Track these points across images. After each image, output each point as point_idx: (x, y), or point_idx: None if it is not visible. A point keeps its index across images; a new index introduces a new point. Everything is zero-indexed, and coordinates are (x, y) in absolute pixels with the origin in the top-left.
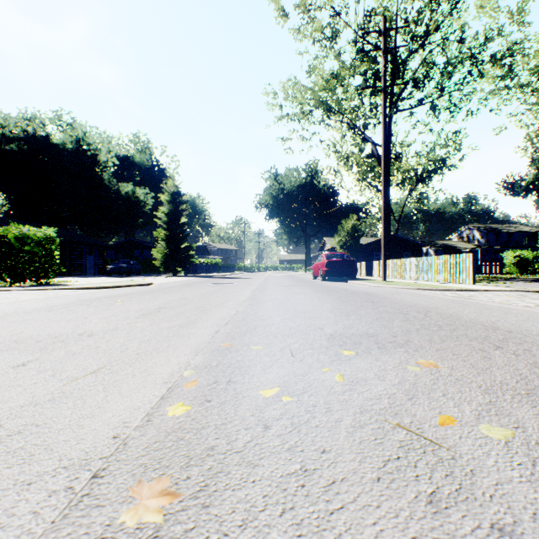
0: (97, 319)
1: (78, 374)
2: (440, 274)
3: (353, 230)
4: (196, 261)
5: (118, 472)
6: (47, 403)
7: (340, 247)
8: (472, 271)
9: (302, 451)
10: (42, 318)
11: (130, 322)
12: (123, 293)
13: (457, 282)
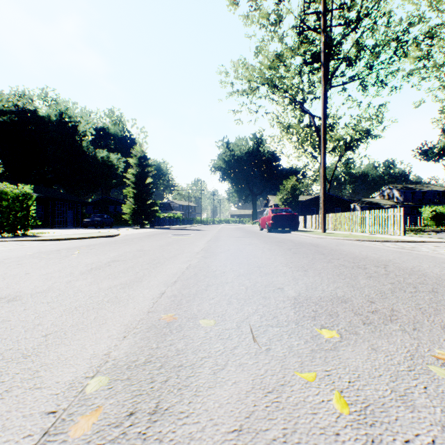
0: (37, 276)
1: None
2: (373, 227)
3: (293, 189)
4: (161, 215)
5: None
6: None
7: (282, 203)
8: (403, 224)
9: None
10: None
11: (71, 279)
12: (86, 244)
13: (389, 233)
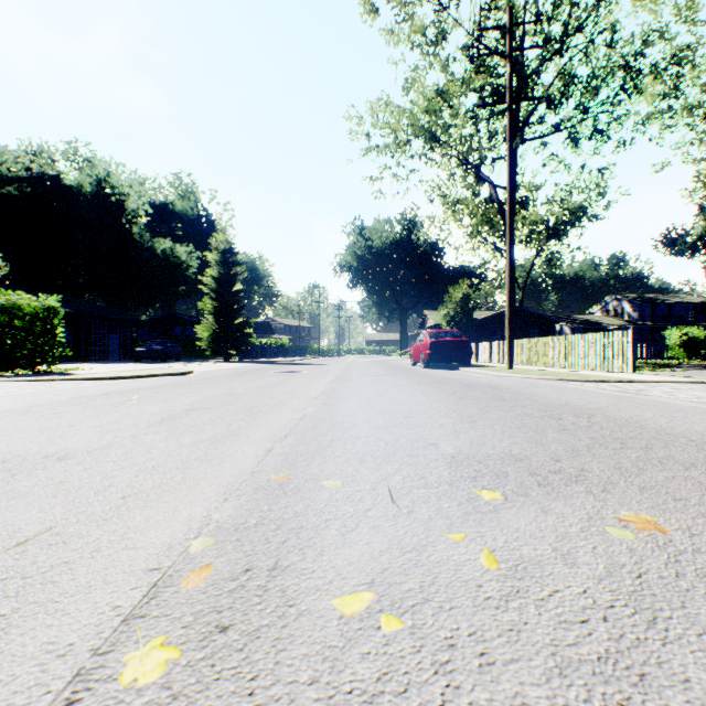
0: (87, 428)
1: None
2: (586, 360)
3: (464, 300)
4: (256, 342)
5: None
6: None
7: (447, 323)
8: (632, 355)
9: None
10: (4, 427)
11: (137, 433)
12: (146, 386)
13: (610, 370)
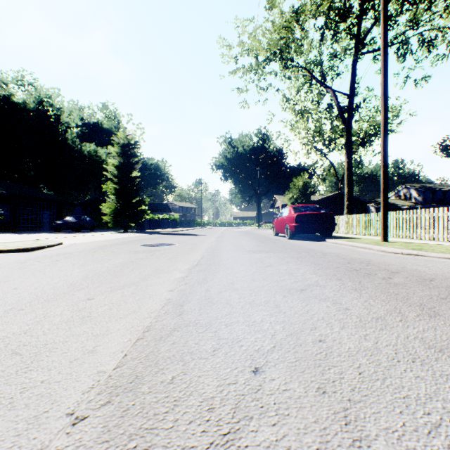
0: None
1: None
2: None
3: (304, 187)
4: (155, 217)
5: None
6: None
7: (292, 203)
8: None
9: None
10: None
11: None
12: None
13: None
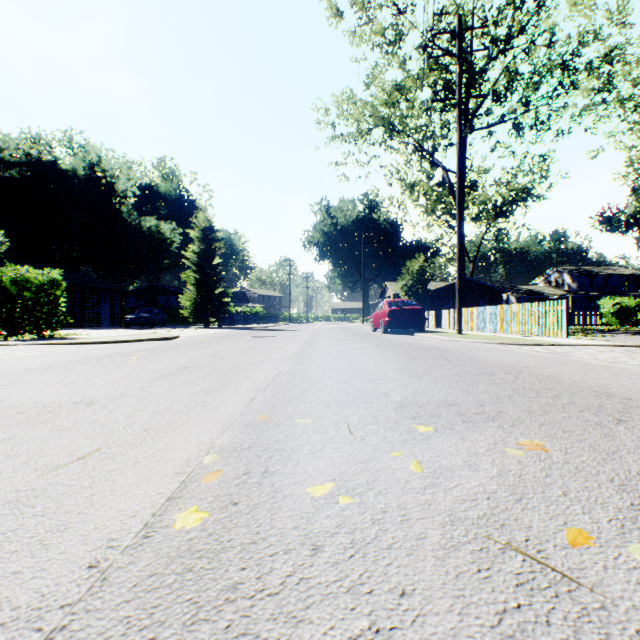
0: (102, 382)
1: (61, 460)
2: (526, 326)
3: (420, 273)
4: (233, 310)
5: (83, 635)
6: (6, 508)
7: (404, 293)
8: (566, 322)
9: (371, 594)
10: (33, 381)
11: (144, 385)
12: (141, 349)
13: (547, 335)
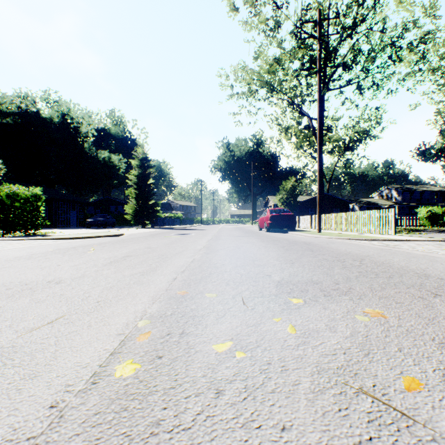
0: (68, 267)
1: (35, 324)
2: (366, 227)
3: (292, 189)
4: (161, 215)
5: None
6: None
7: (281, 203)
8: (394, 224)
9: (259, 429)
10: (19, 266)
11: (98, 269)
12: (97, 242)
13: (381, 233)
